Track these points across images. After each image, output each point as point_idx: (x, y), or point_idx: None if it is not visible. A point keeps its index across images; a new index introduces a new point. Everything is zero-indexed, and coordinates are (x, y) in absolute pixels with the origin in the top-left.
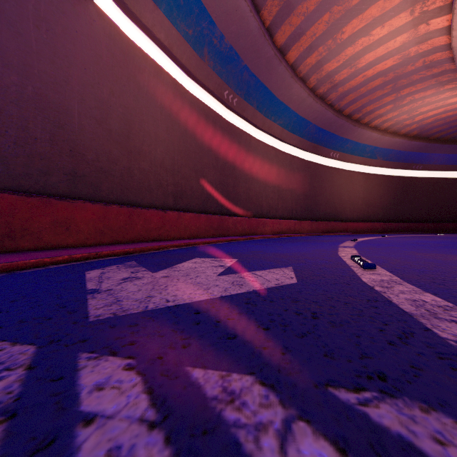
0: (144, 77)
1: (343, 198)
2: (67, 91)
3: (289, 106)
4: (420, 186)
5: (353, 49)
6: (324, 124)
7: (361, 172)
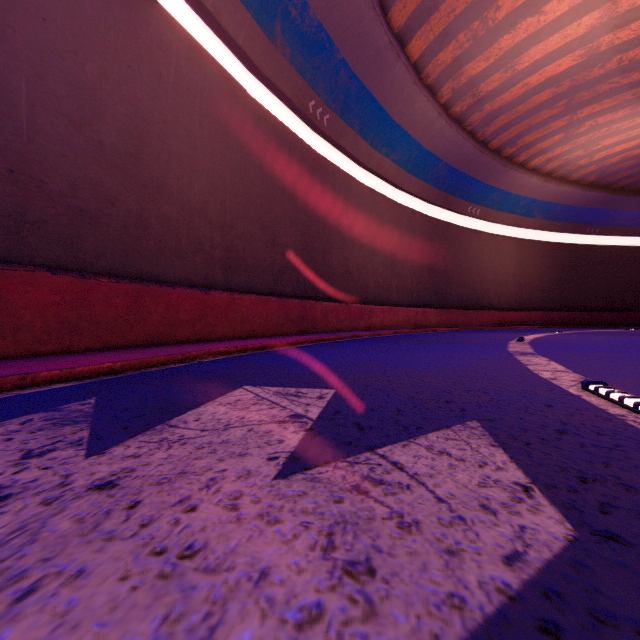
0: (169, 58)
1: (486, 275)
2: (2, 54)
3: (409, 131)
4: (597, 258)
5: (511, 38)
6: (460, 163)
7: (512, 237)
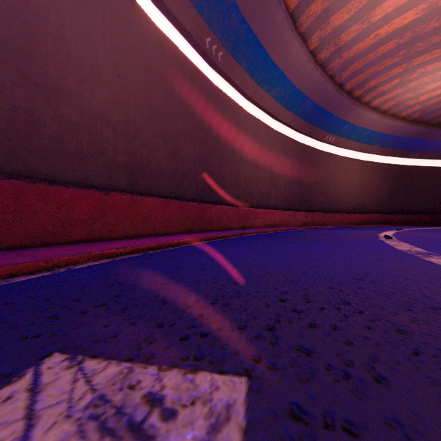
0: None
1: (339, 187)
2: None
3: (285, 72)
4: (416, 176)
5: None
6: (322, 100)
7: (357, 159)
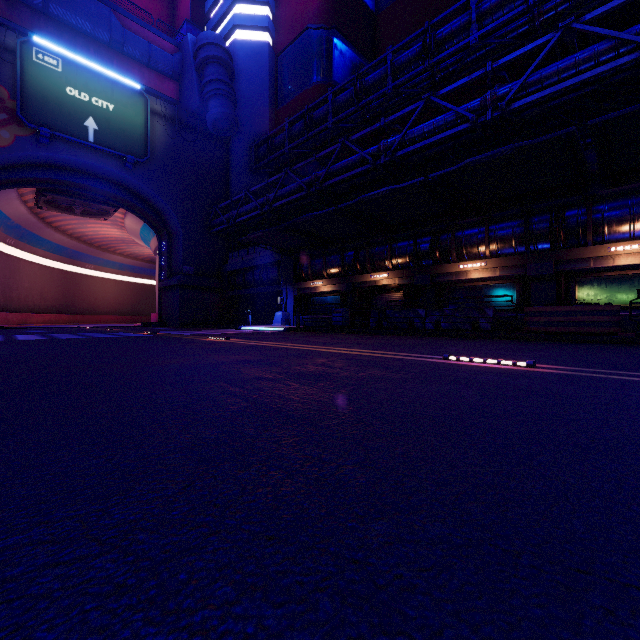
0: None
1: (98, 297)
2: None
3: (52, 241)
4: None
5: (94, 229)
6: (80, 249)
7: (113, 279)
